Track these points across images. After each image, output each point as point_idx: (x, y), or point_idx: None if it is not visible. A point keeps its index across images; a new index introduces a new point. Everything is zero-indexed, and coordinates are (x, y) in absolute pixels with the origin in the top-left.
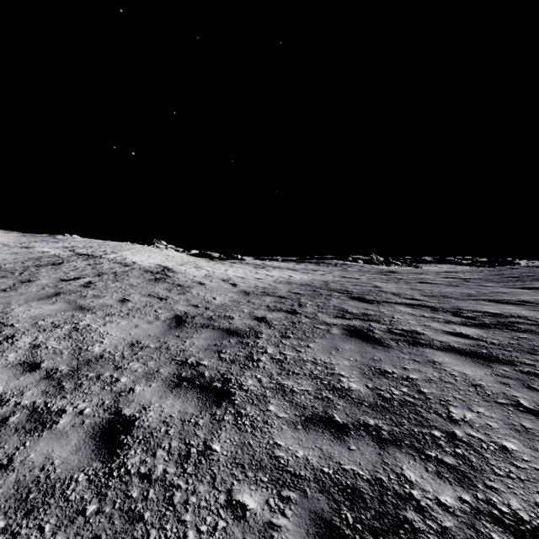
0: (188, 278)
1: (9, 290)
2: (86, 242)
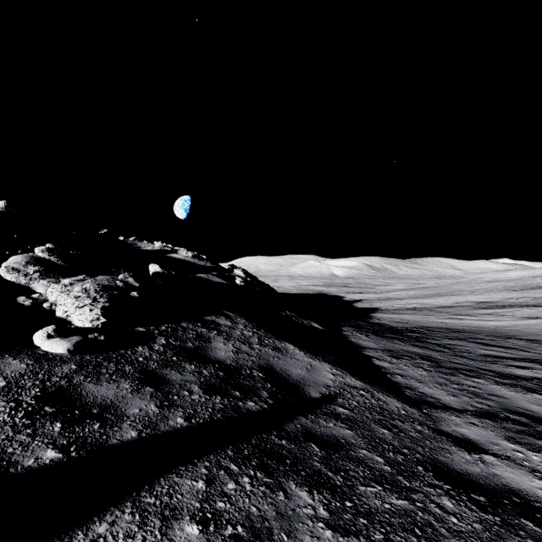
0: None
1: None
2: None
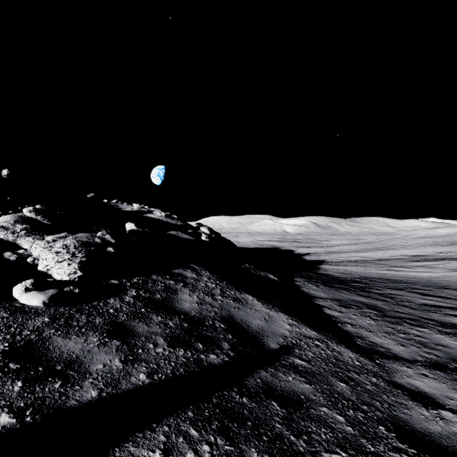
0: None
1: None
2: None
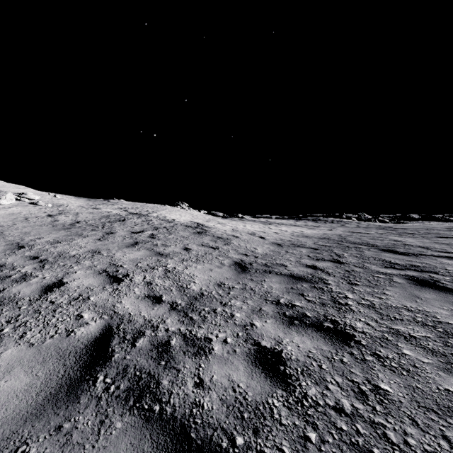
0: (221, 232)
1: (103, 240)
2: (132, 205)
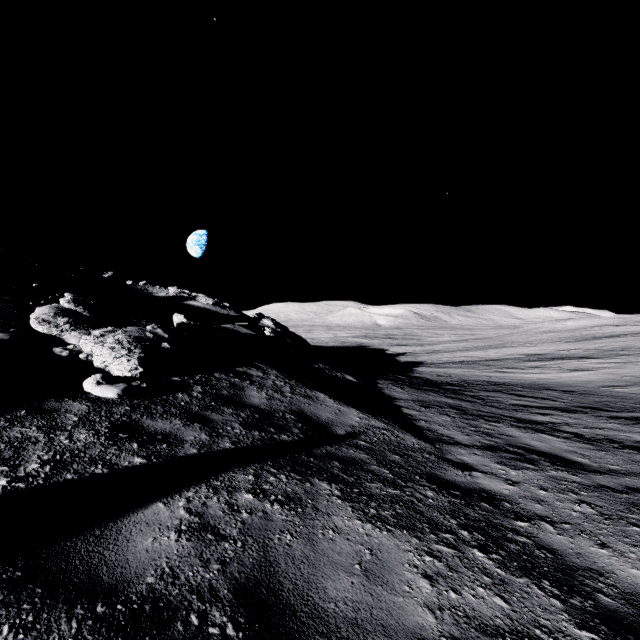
0: None
1: None
2: None
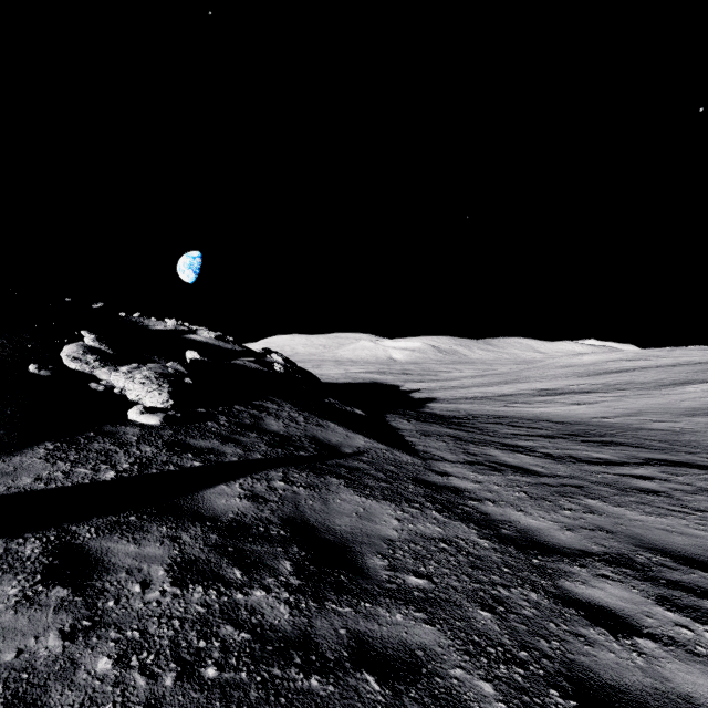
0: None
1: None
2: None
